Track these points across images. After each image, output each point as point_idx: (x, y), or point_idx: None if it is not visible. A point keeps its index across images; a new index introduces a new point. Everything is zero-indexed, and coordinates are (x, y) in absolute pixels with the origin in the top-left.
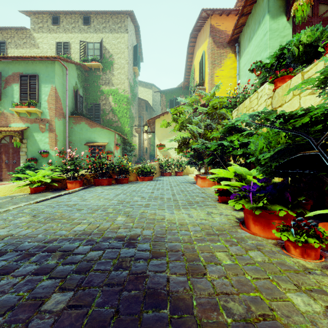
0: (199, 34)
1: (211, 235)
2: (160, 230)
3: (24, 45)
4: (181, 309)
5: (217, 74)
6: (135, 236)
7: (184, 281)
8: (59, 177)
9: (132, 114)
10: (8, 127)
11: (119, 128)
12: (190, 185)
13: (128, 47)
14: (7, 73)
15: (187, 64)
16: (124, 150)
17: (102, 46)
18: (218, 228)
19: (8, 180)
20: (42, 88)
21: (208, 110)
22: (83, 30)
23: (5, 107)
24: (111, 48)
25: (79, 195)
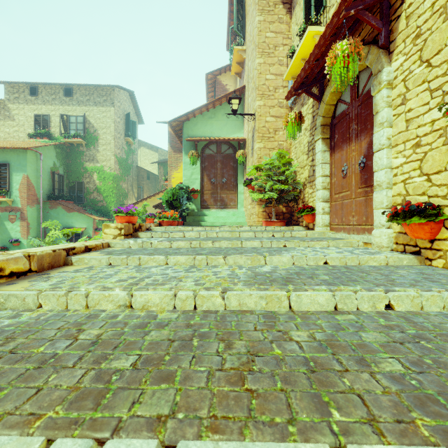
0: None
1: None
2: None
3: None
4: None
5: (174, 176)
6: None
7: None
8: None
9: (123, 190)
10: None
11: (104, 208)
12: None
13: (116, 121)
14: None
15: None
16: None
17: (84, 122)
18: None
19: None
20: (13, 177)
21: None
22: (65, 102)
23: None
24: (96, 123)
25: None
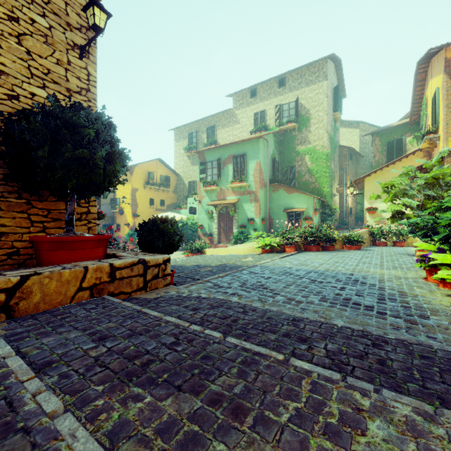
0: (432, 59)
1: (397, 278)
2: (366, 274)
3: (228, 124)
4: (372, 285)
5: None
6: (352, 274)
7: (375, 283)
8: (280, 243)
9: (332, 170)
10: (225, 200)
11: (316, 190)
12: (406, 257)
13: (328, 95)
14: (224, 157)
15: (415, 94)
16: (323, 214)
17: (298, 105)
18: (405, 277)
19: (224, 242)
20: (249, 165)
21: (428, 180)
22: (278, 93)
23: (223, 184)
24: (307, 103)
25: (301, 256)
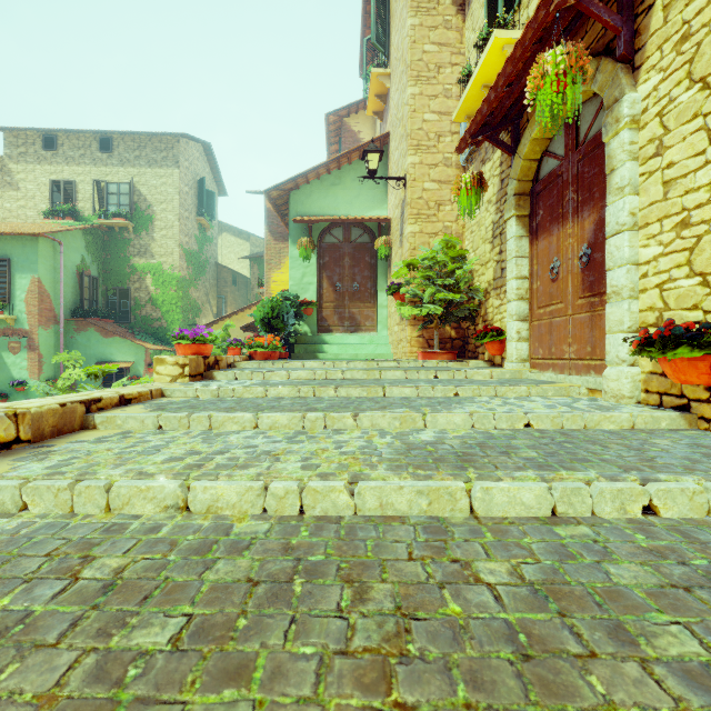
0: None
1: None
2: None
3: None
4: None
5: (275, 279)
6: None
7: None
8: None
9: (193, 301)
10: None
11: (163, 331)
12: None
13: (182, 190)
14: None
15: None
16: None
17: (132, 193)
18: None
19: None
20: (16, 280)
21: None
22: (100, 161)
23: None
24: (150, 194)
25: None
